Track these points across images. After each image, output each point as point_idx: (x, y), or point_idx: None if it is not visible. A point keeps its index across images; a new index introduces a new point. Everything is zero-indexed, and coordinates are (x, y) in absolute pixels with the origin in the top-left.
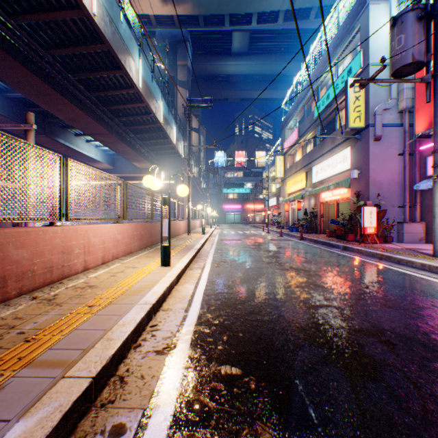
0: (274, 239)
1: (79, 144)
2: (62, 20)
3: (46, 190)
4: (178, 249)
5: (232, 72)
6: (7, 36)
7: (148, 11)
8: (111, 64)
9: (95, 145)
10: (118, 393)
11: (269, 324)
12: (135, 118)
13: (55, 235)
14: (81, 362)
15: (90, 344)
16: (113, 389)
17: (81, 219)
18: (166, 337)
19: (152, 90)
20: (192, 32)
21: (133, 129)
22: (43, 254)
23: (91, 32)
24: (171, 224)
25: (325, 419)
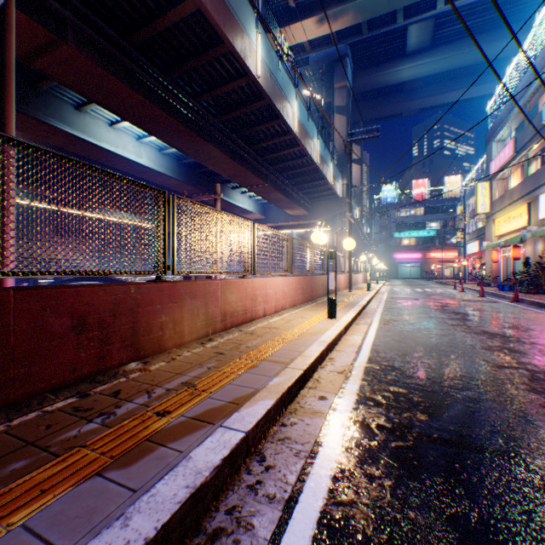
0: (469, 300)
1: (235, 197)
2: (231, 90)
3: (244, 250)
4: (340, 305)
5: (406, 78)
6: (192, 117)
7: (302, 39)
8: (269, 116)
9: (248, 196)
10: (317, 385)
11: (439, 371)
12: (289, 163)
13: (248, 285)
14: (292, 363)
15: (293, 357)
16: (313, 383)
17: (262, 272)
18: (342, 366)
19: (308, 130)
20: (352, 44)
21: (286, 175)
22: (242, 300)
23: (253, 92)
24: None
25: (473, 421)
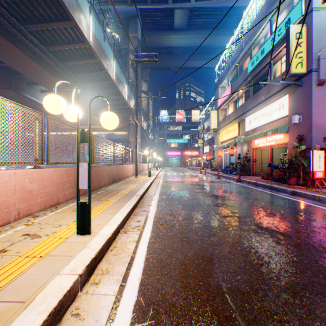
0: (214, 182)
1: None
2: None
3: None
4: (118, 196)
5: (174, 45)
6: None
7: None
8: (60, 15)
9: None
10: None
11: None
12: (90, 75)
13: None
14: None
15: None
16: None
17: None
18: None
19: (104, 49)
20: (141, 10)
21: (90, 86)
22: None
23: None
24: (118, 168)
25: None
